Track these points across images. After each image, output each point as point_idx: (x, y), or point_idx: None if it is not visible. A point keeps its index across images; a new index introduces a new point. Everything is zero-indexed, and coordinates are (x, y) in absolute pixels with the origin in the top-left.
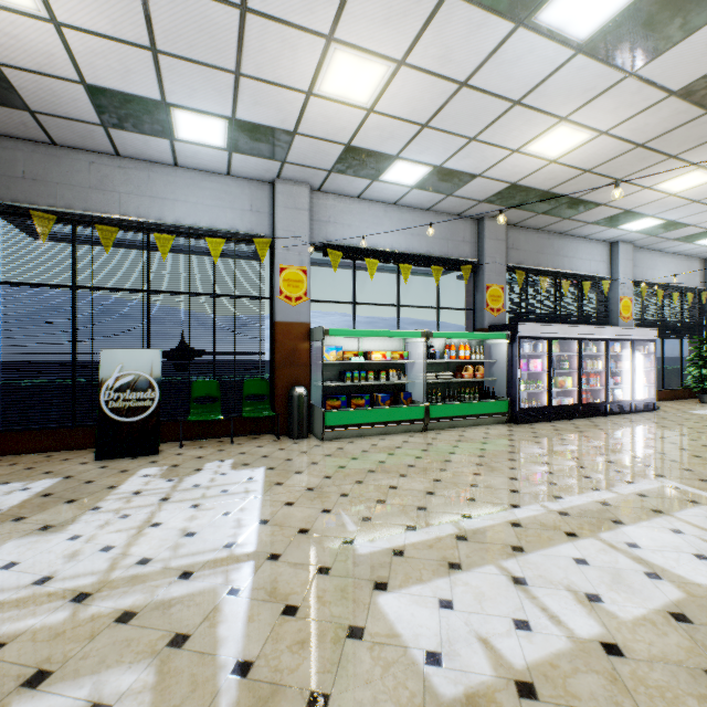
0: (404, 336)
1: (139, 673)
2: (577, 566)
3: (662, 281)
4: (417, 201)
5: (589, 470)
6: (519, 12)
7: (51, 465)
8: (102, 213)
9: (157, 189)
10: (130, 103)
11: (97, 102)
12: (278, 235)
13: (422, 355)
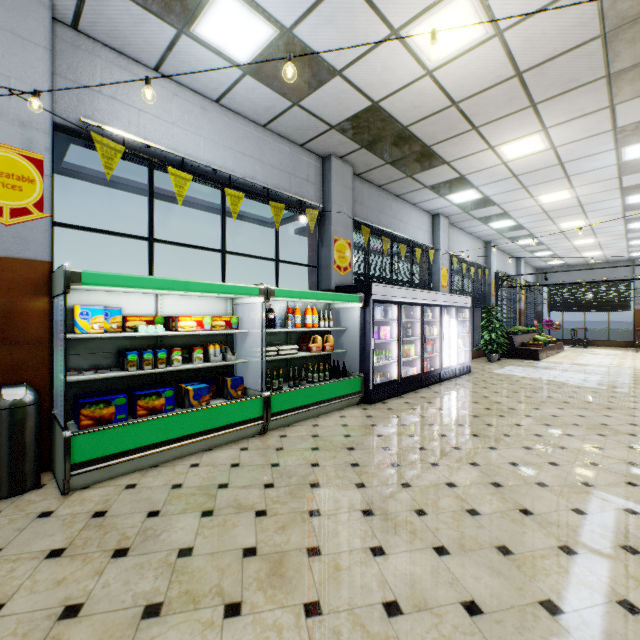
0: (233, 292)
1: None
2: None
3: (463, 256)
4: (250, 104)
5: (511, 489)
6: None
7: None
8: None
9: None
10: None
11: None
12: None
13: (259, 321)
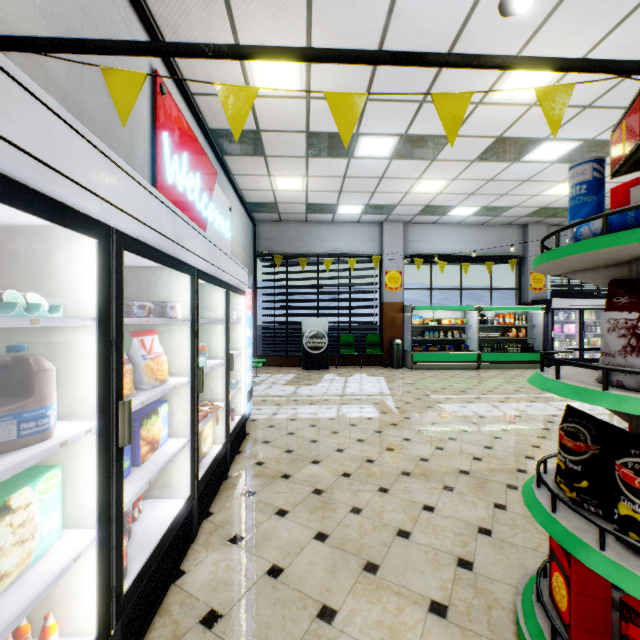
0: (463, 309)
1: (369, 405)
2: (525, 406)
3: None
4: (473, 221)
5: None
6: (512, 160)
7: (286, 370)
8: (299, 251)
9: (323, 235)
10: (322, 206)
11: (308, 207)
12: (385, 253)
13: (477, 321)
